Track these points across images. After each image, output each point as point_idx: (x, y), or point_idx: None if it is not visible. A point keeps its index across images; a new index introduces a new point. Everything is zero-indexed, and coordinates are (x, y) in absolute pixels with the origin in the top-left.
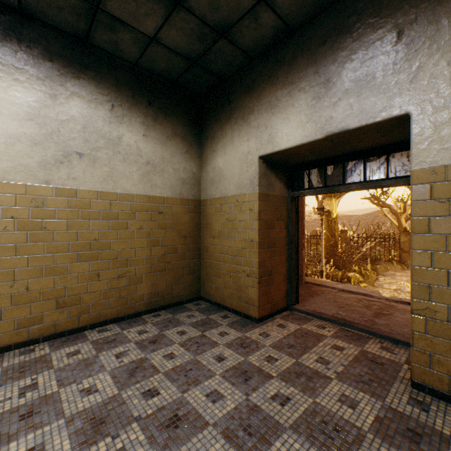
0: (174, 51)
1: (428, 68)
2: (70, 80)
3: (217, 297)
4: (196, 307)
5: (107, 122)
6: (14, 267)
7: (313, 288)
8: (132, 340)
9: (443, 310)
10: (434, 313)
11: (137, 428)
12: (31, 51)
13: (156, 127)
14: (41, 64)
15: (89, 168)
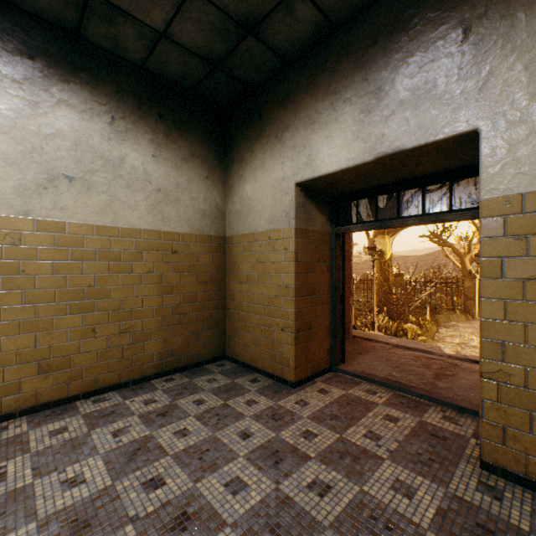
0: (190, 50)
1: (500, 73)
2: (56, 84)
3: (245, 356)
4: (219, 369)
5: (105, 138)
6: None
7: (363, 344)
8: (136, 412)
9: (519, 373)
10: (508, 376)
11: (131, 533)
12: (4, 45)
13: (169, 146)
14: (17, 62)
15: (82, 195)
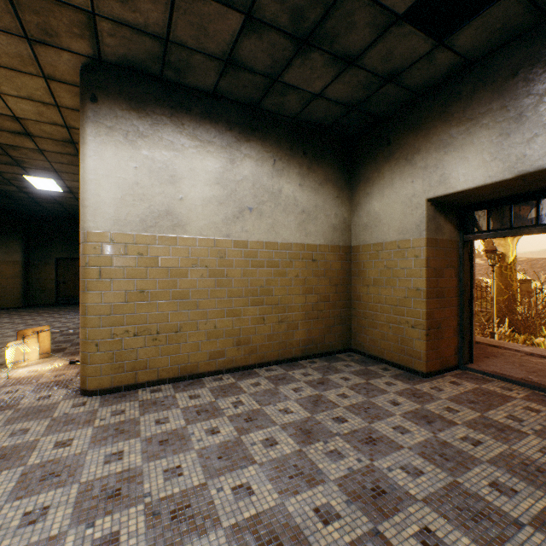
0: (335, 101)
1: None
2: (243, 144)
3: (372, 349)
4: (349, 358)
5: (270, 177)
6: (207, 308)
7: (488, 349)
8: (300, 379)
9: None
10: None
11: (340, 440)
12: (217, 125)
13: (310, 176)
14: (224, 135)
15: (257, 221)
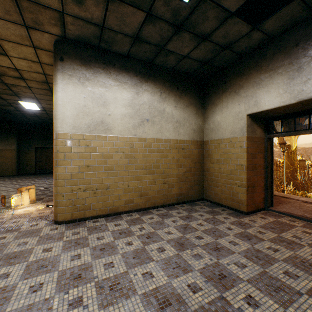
0: (195, 60)
1: None
2: (143, 84)
3: (215, 199)
4: (202, 204)
5: (158, 102)
6: (123, 175)
7: (281, 199)
8: (176, 215)
9: None
10: None
11: (200, 248)
12: (129, 73)
13: (181, 101)
14: (133, 78)
15: (151, 126)
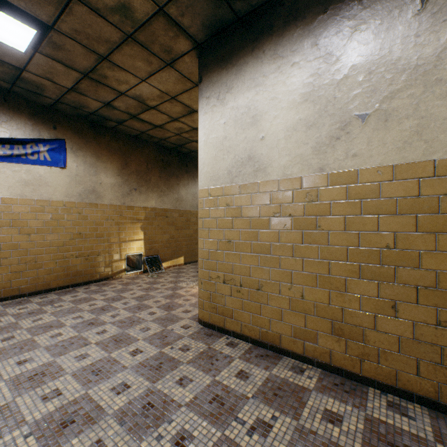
0: None
1: None
2: (347, 19)
3: None
4: None
5: (410, 39)
6: (291, 268)
7: None
8: None
9: None
10: None
11: None
12: (305, 21)
13: None
14: (314, 27)
15: (376, 132)
